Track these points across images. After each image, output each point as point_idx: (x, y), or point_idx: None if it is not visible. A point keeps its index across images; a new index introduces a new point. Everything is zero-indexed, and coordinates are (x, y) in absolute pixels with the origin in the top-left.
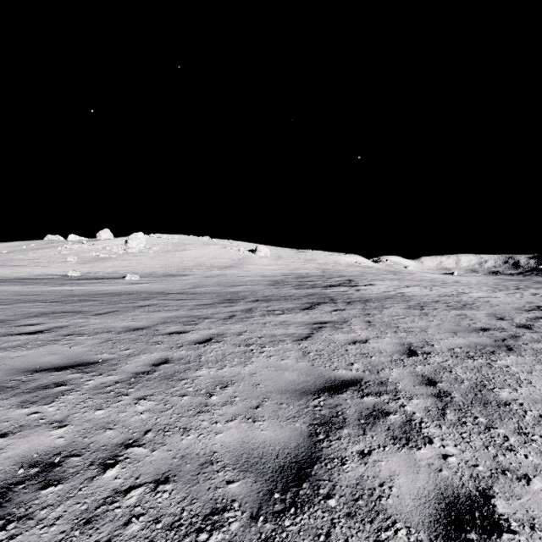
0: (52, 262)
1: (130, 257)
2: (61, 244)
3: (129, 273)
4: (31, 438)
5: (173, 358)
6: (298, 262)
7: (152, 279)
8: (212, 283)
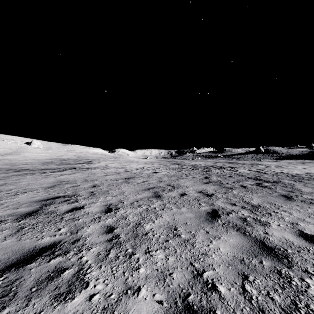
0: None
1: None
2: None
3: None
4: None
5: (9, 182)
6: (63, 151)
7: None
8: (0, 164)
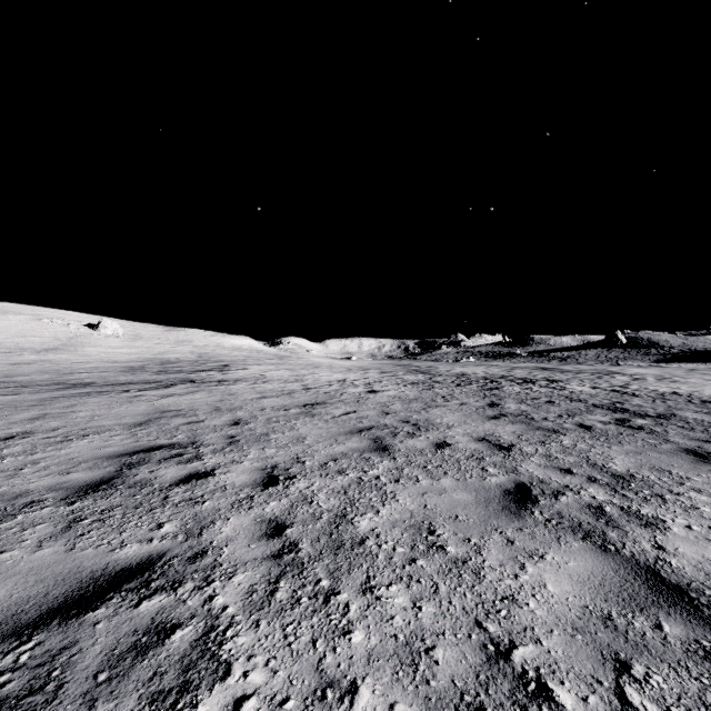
0: None
1: None
2: None
3: None
4: (0, 432)
5: (52, 413)
6: (166, 343)
7: None
8: (34, 371)
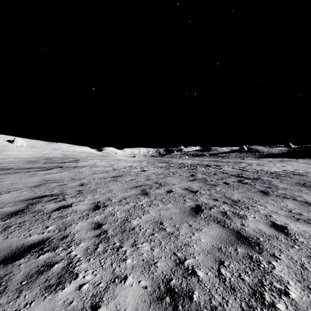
0: None
1: None
2: None
3: None
4: None
5: None
6: (48, 150)
7: None
8: None
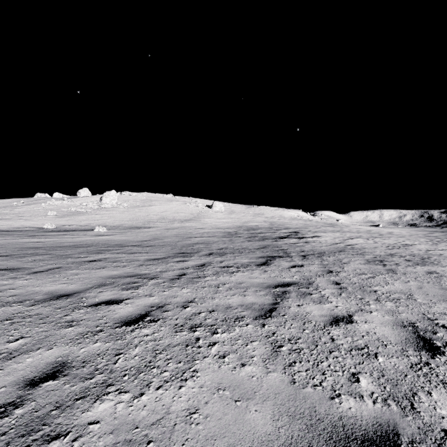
0: (34, 215)
1: (103, 211)
2: (46, 200)
3: (97, 226)
4: None
5: (73, 362)
6: (248, 215)
7: (118, 231)
8: (172, 235)
